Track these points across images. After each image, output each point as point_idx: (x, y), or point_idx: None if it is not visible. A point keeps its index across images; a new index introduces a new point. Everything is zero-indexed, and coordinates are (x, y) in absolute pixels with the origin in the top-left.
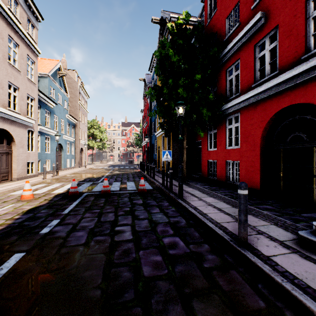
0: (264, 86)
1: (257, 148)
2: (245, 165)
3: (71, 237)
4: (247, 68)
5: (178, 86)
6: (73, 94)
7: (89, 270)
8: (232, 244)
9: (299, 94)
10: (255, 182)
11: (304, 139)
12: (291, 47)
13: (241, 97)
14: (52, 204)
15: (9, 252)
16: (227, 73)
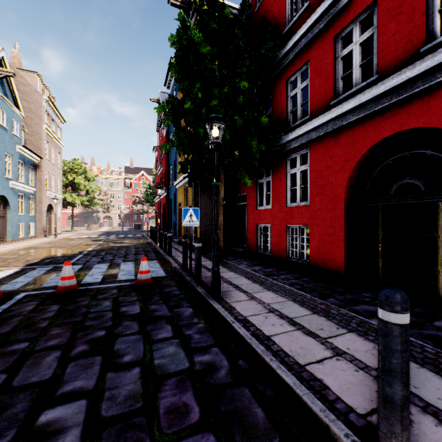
0: (354, 100)
1: (340, 205)
2: (319, 232)
3: None
4: (322, 75)
5: (211, 99)
6: (33, 113)
7: None
8: None
9: (415, 113)
10: (336, 260)
11: (421, 189)
12: (401, 33)
13: (314, 120)
14: None
15: None
16: (289, 85)
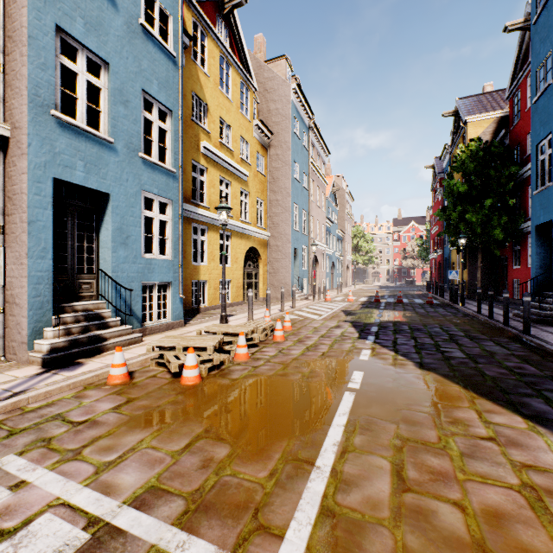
0: None
1: None
2: None
3: (395, 310)
4: None
5: (468, 211)
6: (339, 204)
7: (410, 313)
8: (474, 313)
9: None
10: None
11: None
12: None
13: None
14: (369, 304)
15: (376, 310)
16: (528, 190)
